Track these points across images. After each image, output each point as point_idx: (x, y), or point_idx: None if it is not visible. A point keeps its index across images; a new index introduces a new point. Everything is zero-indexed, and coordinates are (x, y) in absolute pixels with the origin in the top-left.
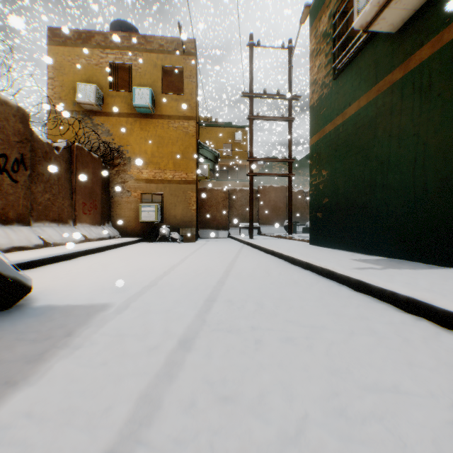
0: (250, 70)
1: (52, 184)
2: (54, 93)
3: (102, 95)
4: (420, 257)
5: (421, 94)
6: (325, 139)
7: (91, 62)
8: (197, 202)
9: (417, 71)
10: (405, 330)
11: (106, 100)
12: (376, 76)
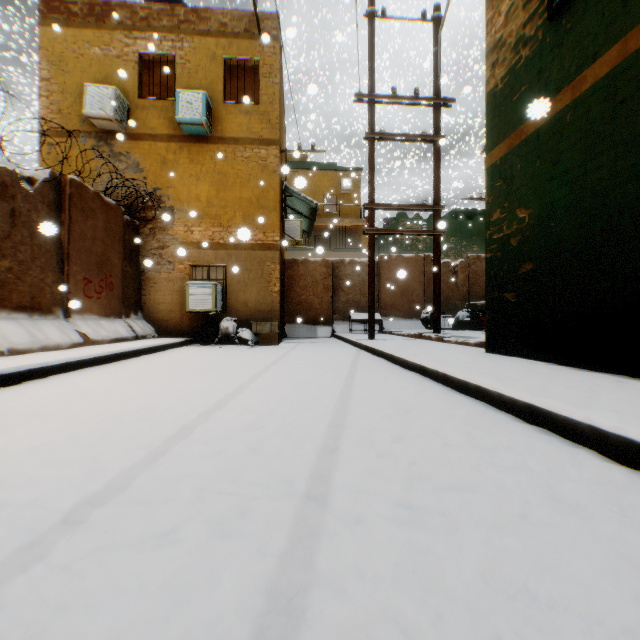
0: (369, 57)
1: (18, 243)
2: (51, 104)
3: (127, 105)
4: None
5: None
6: (525, 148)
7: (110, 53)
8: (283, 281)
9: None
10: None
11: (134, 115)
12: None
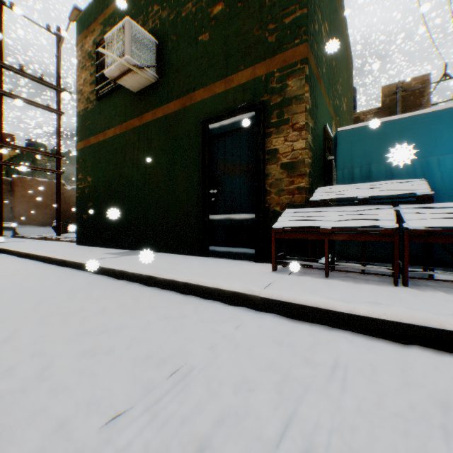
0: None
1: None
2: None
3: None
4: (148, 247)
5: (148, 142)
6: (91, 149)
7: None
8: None
9: (146, 126)
10: (109, 287)
11: None
12: (126, 115)
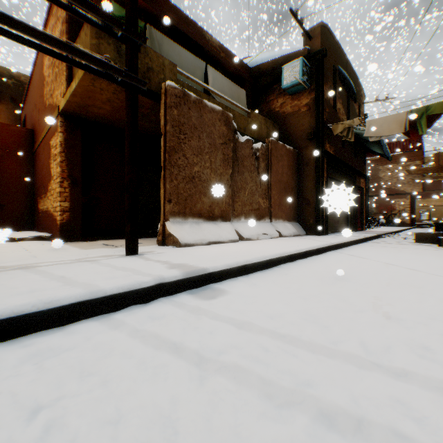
0: None
1: None
2: None
3: None
4: None
5: None
6: None
7: None
8: None
9: None
10: None
11: None
12: None
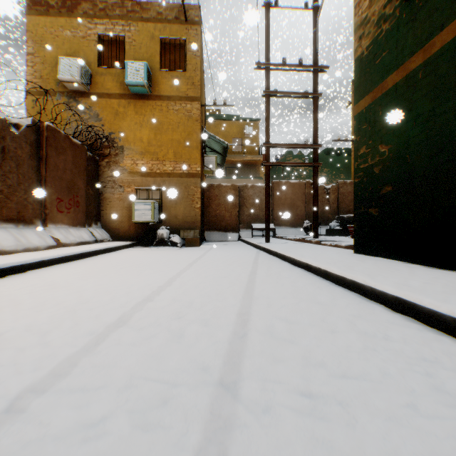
0: (266, 36)
1: (7, 172)
2: (35, 72)
3: (89, 72)
4: None
5: None
6: (386, 99)
7: (77, 34)
8: (203, 200)
9: None
10: None
11: (95, 79)
12: None
